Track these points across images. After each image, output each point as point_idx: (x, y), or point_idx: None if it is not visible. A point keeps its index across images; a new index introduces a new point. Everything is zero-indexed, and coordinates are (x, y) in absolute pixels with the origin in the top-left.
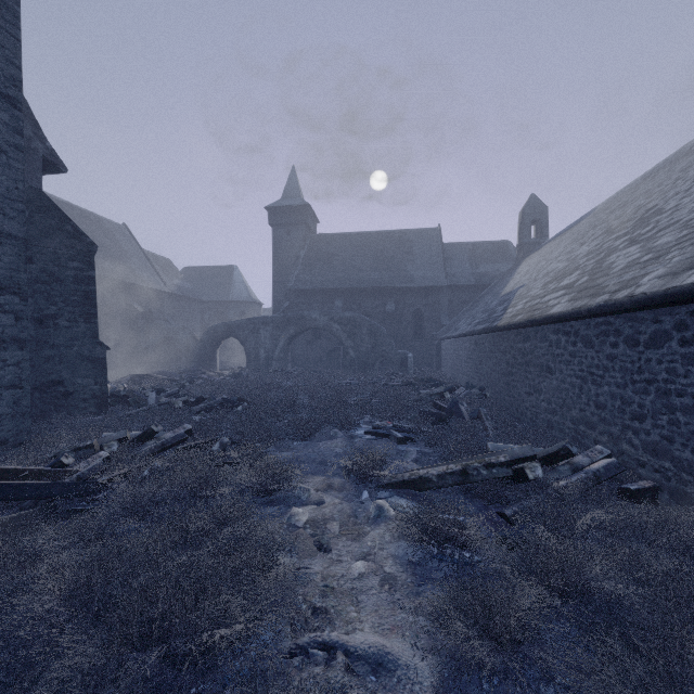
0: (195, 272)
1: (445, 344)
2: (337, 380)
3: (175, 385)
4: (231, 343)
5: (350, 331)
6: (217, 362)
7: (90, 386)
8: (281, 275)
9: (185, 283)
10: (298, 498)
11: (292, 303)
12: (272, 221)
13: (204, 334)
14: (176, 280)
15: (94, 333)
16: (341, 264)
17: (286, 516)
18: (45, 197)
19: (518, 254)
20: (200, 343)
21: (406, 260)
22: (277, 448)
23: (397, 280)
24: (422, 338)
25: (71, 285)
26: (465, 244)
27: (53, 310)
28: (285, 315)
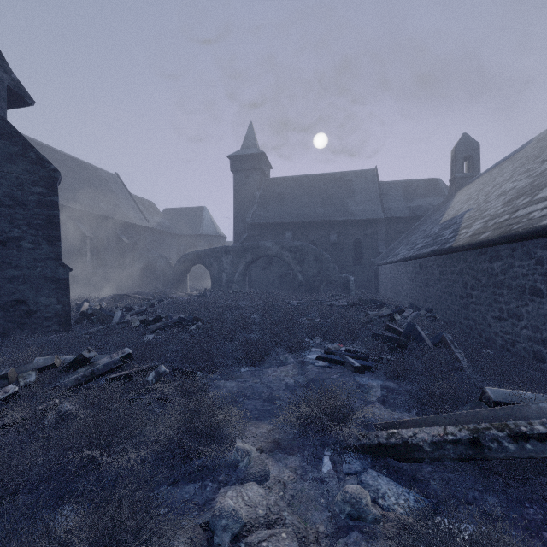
0: (173, 212)
1: (383, 269)
2: (287, 300)
3: (145, 304)
4: (201, 269)
5: (299, 258)
6: (188, 284)
7: (53, 305)
8: (240, 213)
9: (165, 221)
10: (234, 466)
11: (249, 235)
12: (233, 168)
13: (177, 261)
14: (157, 218)
15: (57, 255)
16: (290, 201)
17: (211, 509)
18: (7, 125)
19: (451, 187)
20: (173, 268)
21: (346, 197)
22: (222, 375)
23: (339, 214)
24: (361, 264)
25: (34, 209)
26: (399, 182)
27: (16, 233)
28: (243, 244)
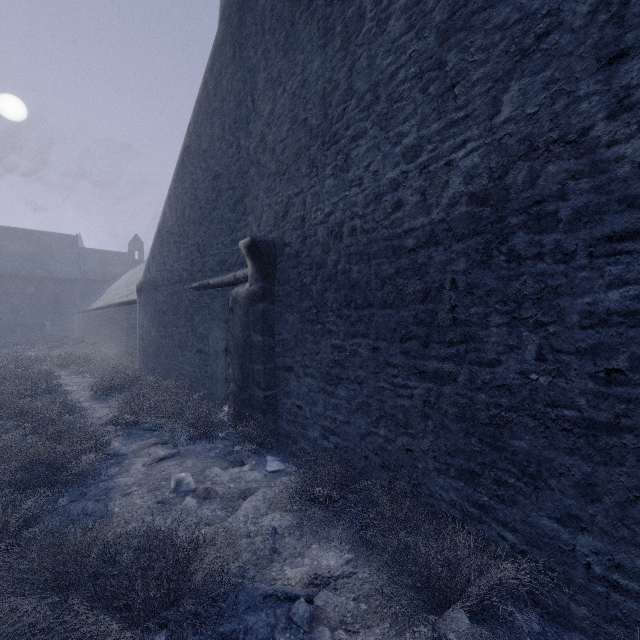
0: None
1: (75, 317)
2: None
3: None
4: None
5: None
6: None
7: None
8: None
9: None
10: None
11: None
12: None
13: None
14: None
15: None
16: None
17: None
18: None
19: (128, 266)
20: None
21: (46, 256)
22: None
23: (38, 270)
24: (60, 313)
25: None
26: (98, 251)
27: None
28: None
